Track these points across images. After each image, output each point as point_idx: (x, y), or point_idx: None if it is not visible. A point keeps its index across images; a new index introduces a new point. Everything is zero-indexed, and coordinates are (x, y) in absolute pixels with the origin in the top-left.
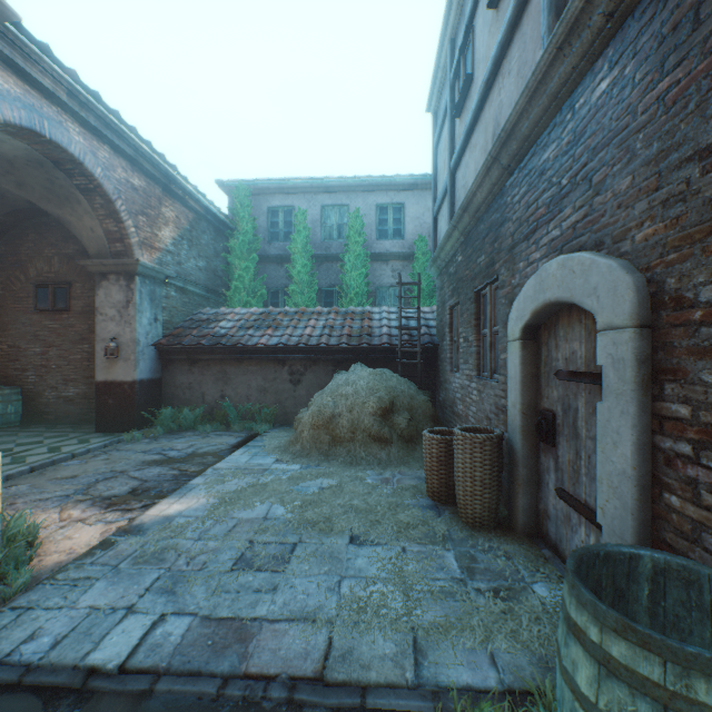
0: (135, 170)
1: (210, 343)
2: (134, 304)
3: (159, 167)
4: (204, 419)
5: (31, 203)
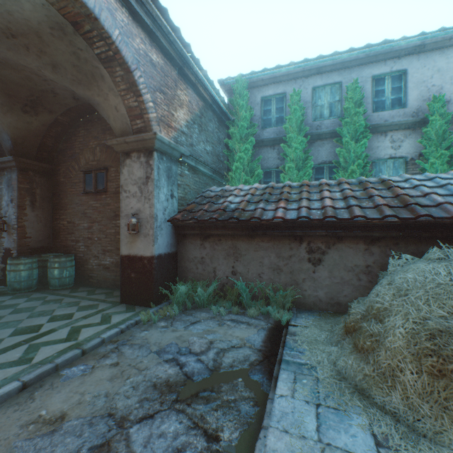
0: (152, 45)
1: (222, 217)
2: (151, 179)
3: (174, 46)
4: (214, 295)
5: (75, 98)
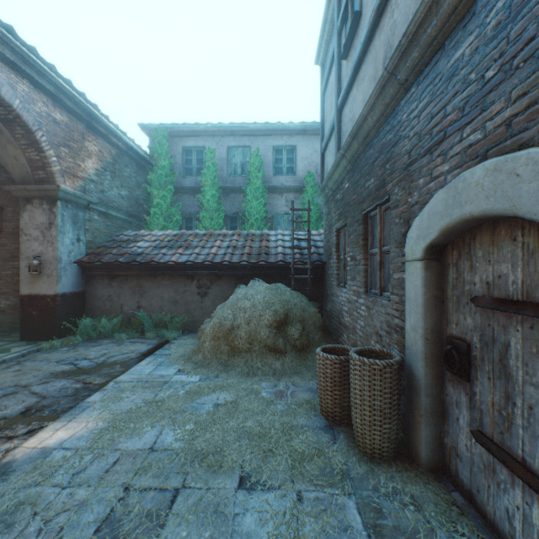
0: (56, 106)
1: (127, 260)
2: (55, 225)
3: (81, 105)
4: (122, 327)
5: None
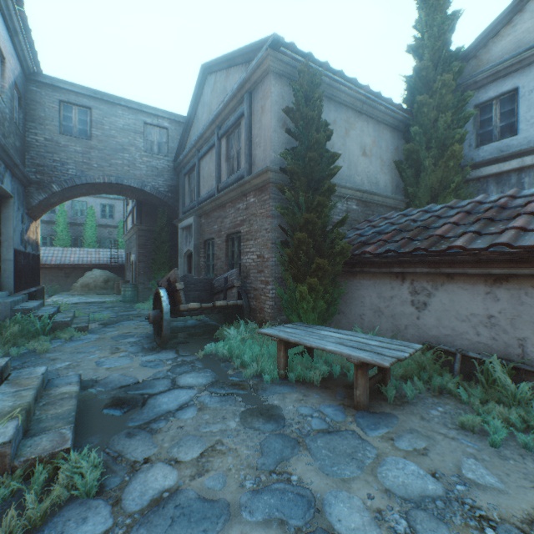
0: None
1: None
2: None
3: None
4: None
5: None
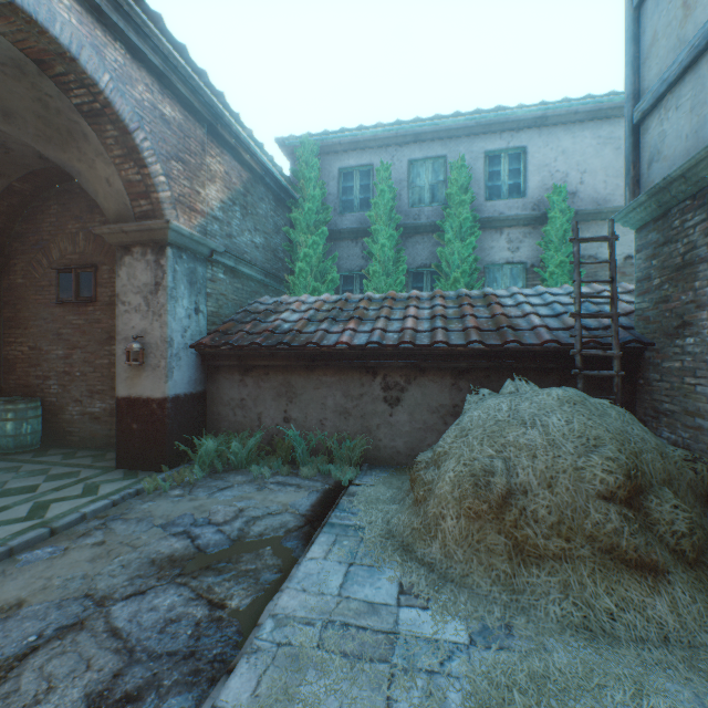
0: (165, 94)
1: (269, 342)
2: (164, 287)
3: (200, 94)
4: (260, 451)
5: (43, 157)
